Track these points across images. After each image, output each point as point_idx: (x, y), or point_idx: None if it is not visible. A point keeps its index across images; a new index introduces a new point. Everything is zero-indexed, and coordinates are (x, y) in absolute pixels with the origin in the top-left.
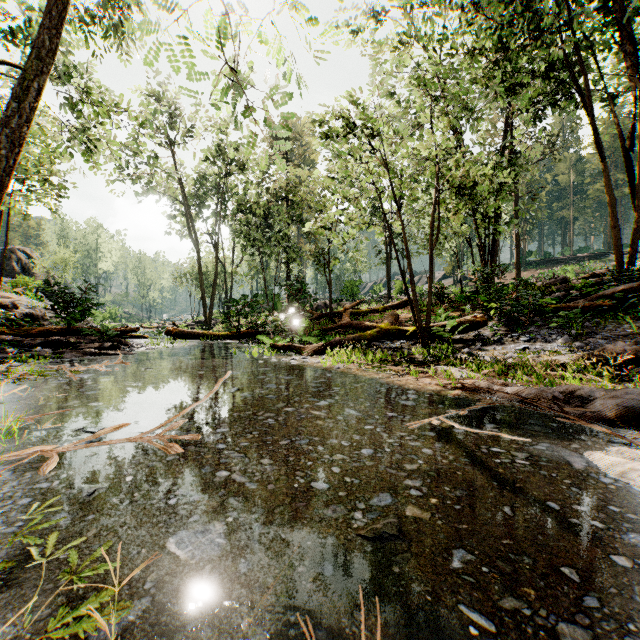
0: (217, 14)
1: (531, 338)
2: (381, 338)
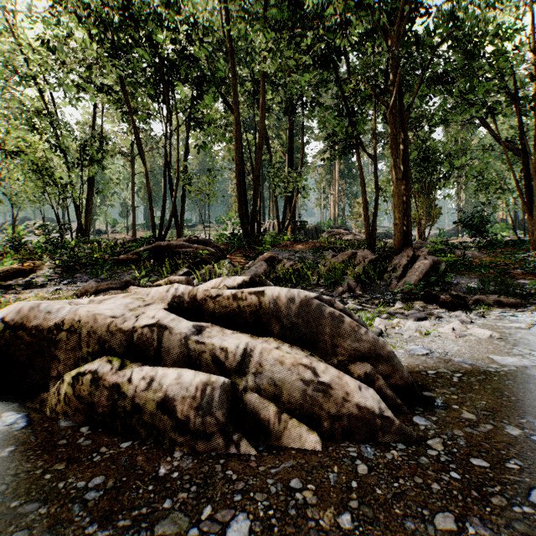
0: None
1: (70, 282)
2: None
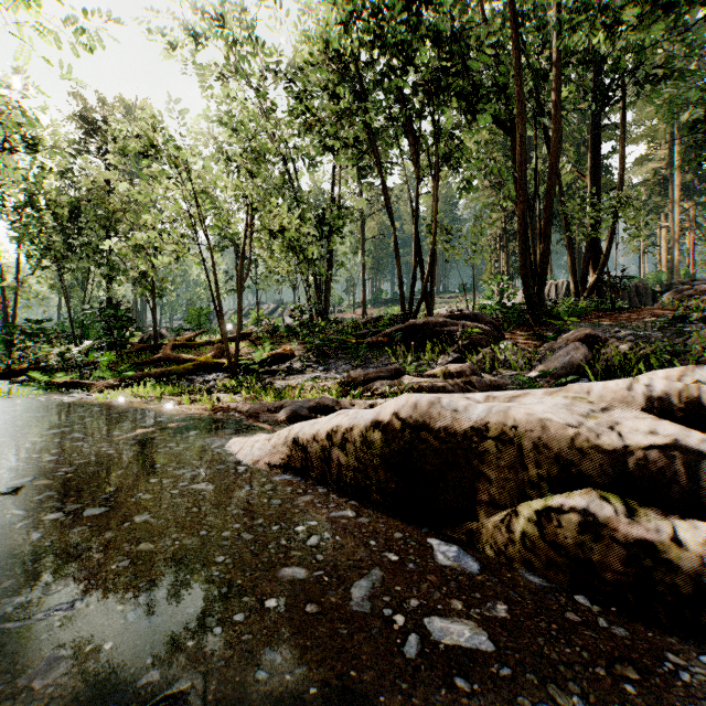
0: None
1: (326, 368)
2: (200, 371)
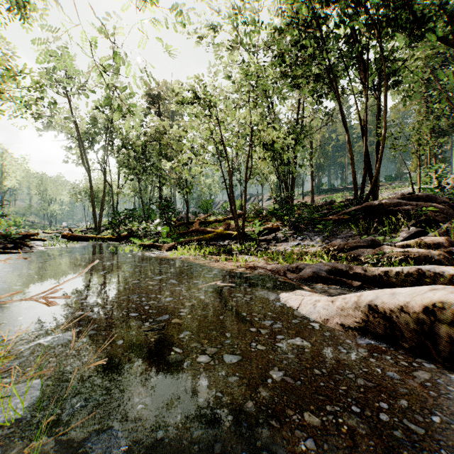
0: (85, 40)
1: (303, 238)
2: (217, 239)
